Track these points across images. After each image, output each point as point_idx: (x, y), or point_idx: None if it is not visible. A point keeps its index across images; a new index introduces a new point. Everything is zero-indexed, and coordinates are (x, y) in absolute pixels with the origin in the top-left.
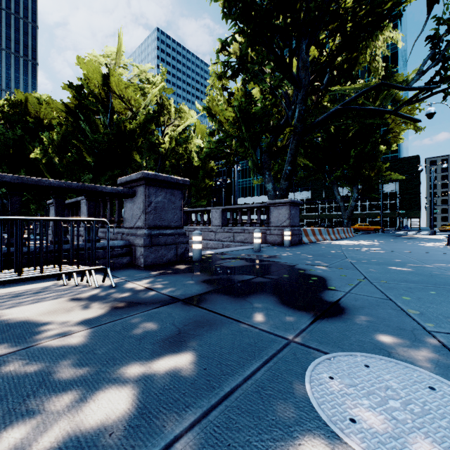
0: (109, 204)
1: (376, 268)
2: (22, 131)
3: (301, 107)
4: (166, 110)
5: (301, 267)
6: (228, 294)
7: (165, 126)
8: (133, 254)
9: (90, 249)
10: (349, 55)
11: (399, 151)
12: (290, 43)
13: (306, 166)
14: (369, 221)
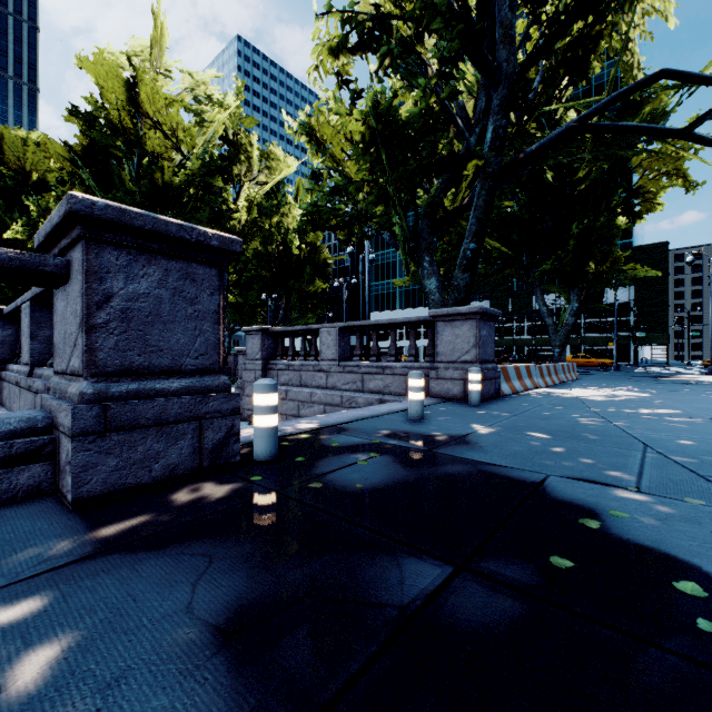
0: None
1: None
2: None
3: (500, 122)
4: (243, 154)
5: (568, 494)
6: None
7: (242, 184)
8: (55, 456)
9: None
10: (587, 28)
11: (634, 236)
12: None
13: (489, 255)
14: (585, 350)
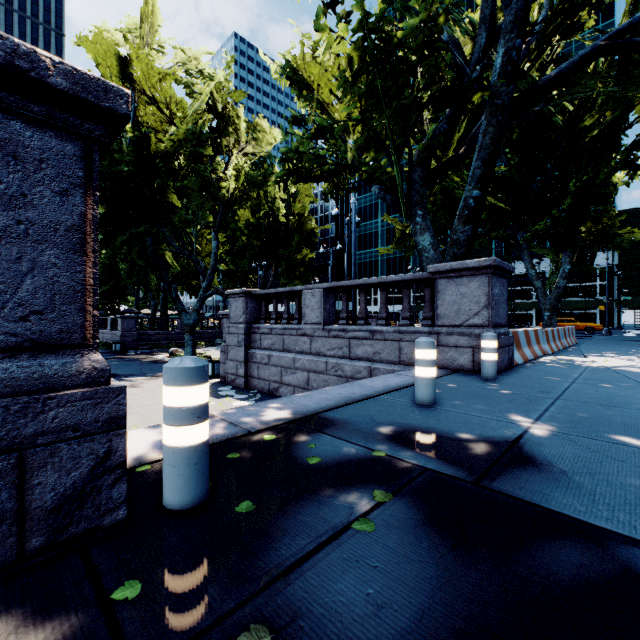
0: None
1: None
2: None
3: (513, 42)
4: (233, 126)
5: None
6: None
7: (231, 154)
8: None
9: None
10: None
11: (615, 201)
12: None
13: None
14: (564, 314)
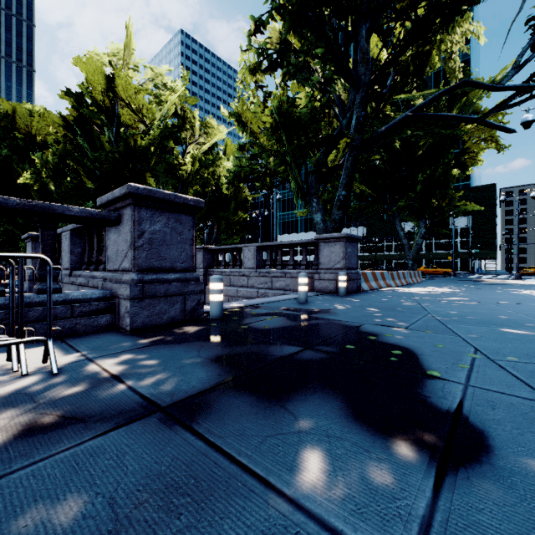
0: (96, 238)
1: (482, 330)
2: (9, 150)
3: (360, 113)
4: (188, 123)
5: (369, 329)
6: (254, 392)
7: (187, 144)
8: (116, 311)
9: (42, 304)
10: (421, 48)
11: (472, 179)
12: (346, 24)
13: (362, 194)
14: (436, 262)
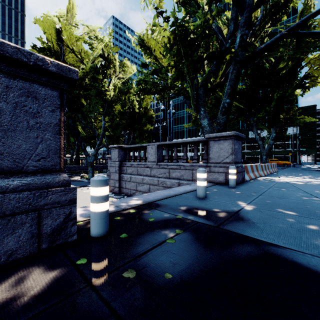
0: None
1: None
2: None
3: (244, 32)
4: (112, 64)
5: None
6: None
7: (111, 78)
8: None
9: None
10: None
11: (298, 102)
12: None
13: None
14: (274, 157)
